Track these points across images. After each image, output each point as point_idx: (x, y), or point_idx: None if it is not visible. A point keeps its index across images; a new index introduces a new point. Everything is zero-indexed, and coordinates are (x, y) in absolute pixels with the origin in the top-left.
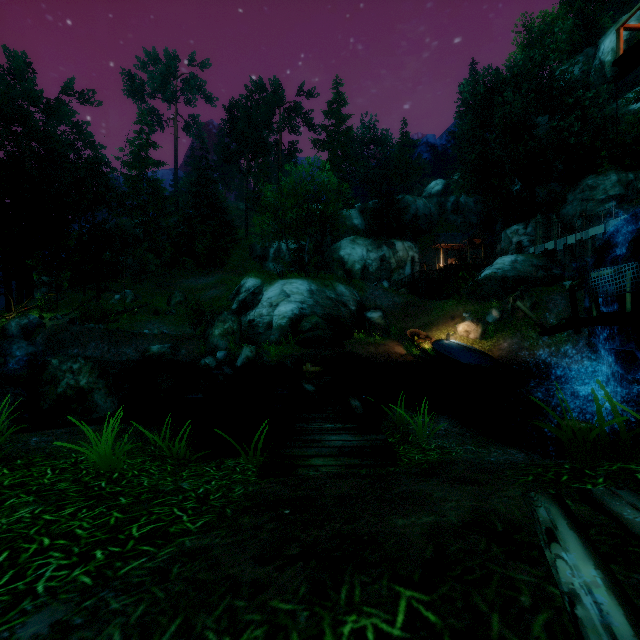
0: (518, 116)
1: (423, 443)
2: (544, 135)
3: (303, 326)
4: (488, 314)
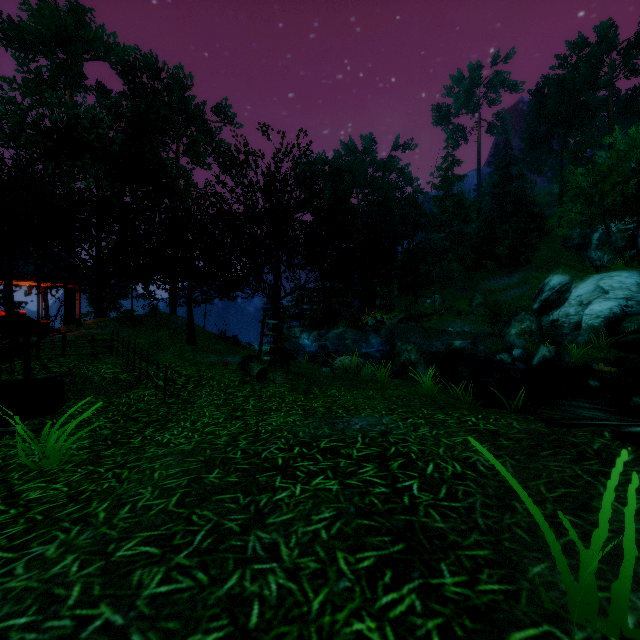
0: None
1: None
2: None
3: (624, 327)
4: None
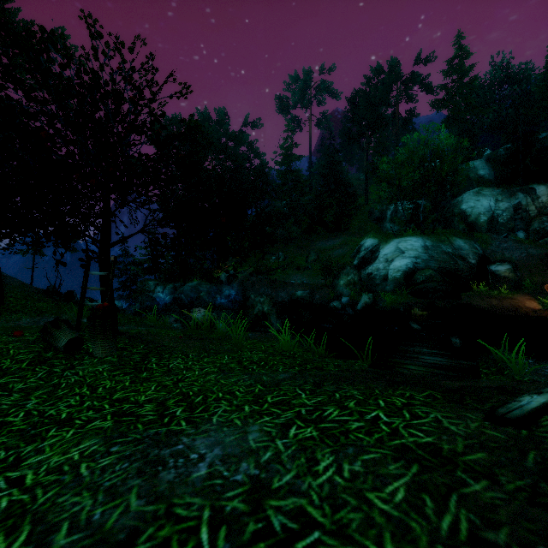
0: None
1: (517, 376)
2: None
3: (416, 278)
4: None
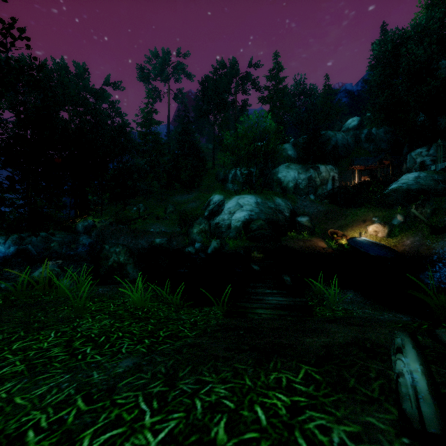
0: (421, 63)
1: (333, 306)
2: (444, 76)
3: (252, 227)
4: (393, 218)
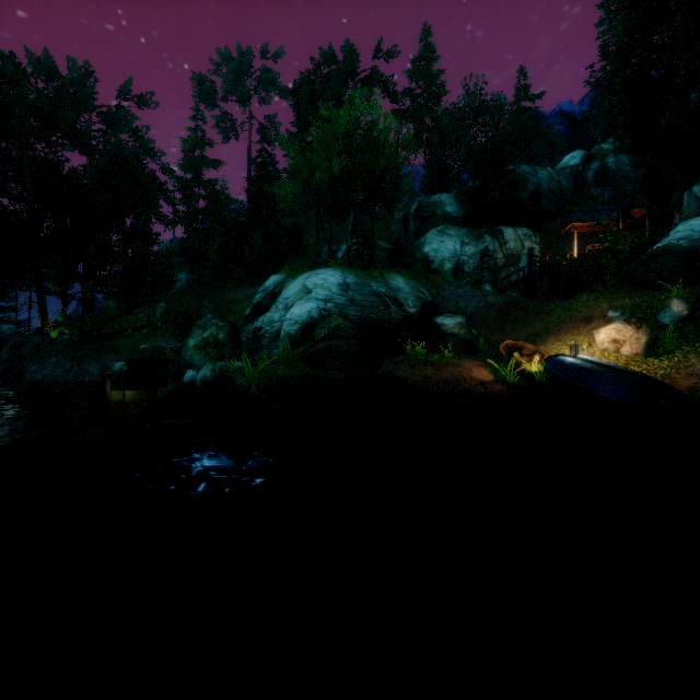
0: None
1: None
2: None
3: (316, 333)
4: (662, 309)
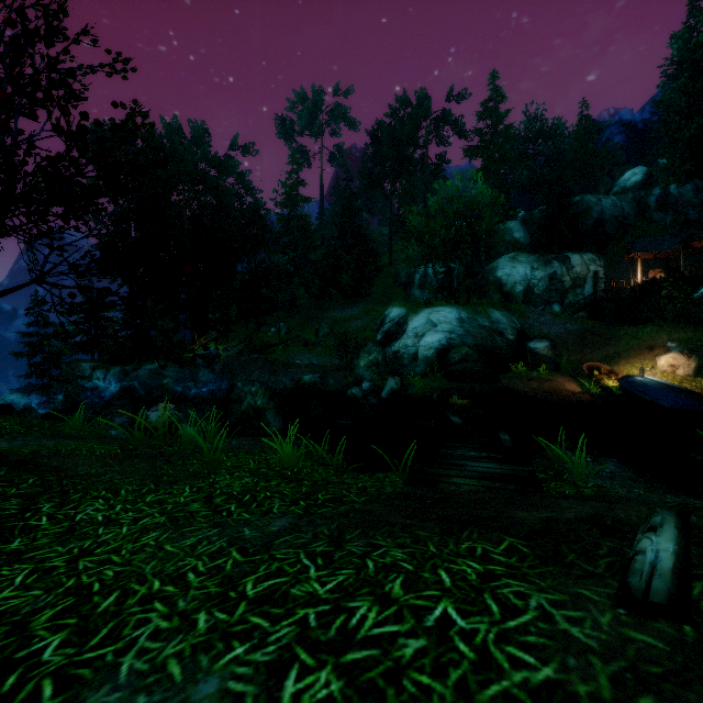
0: None
1: (579, 481)
2: None
3: (451, 358)
4: None
